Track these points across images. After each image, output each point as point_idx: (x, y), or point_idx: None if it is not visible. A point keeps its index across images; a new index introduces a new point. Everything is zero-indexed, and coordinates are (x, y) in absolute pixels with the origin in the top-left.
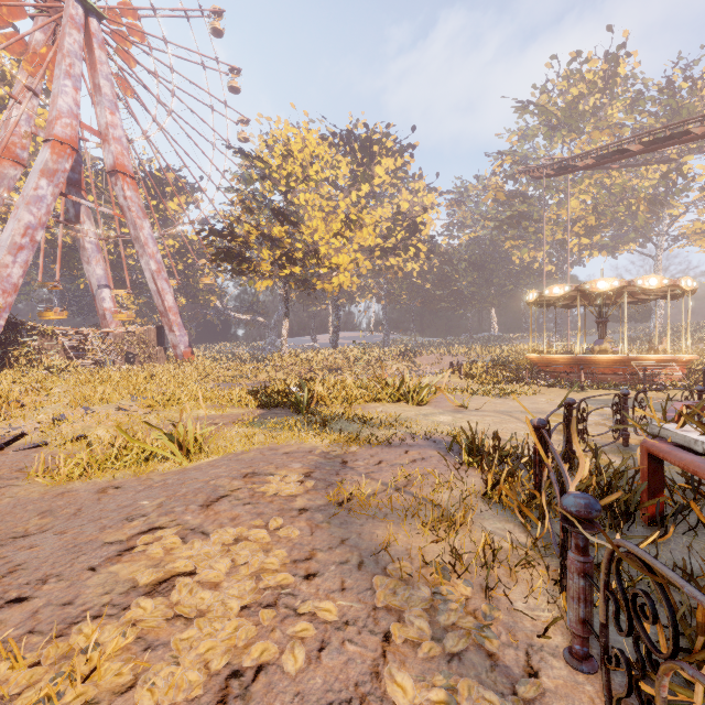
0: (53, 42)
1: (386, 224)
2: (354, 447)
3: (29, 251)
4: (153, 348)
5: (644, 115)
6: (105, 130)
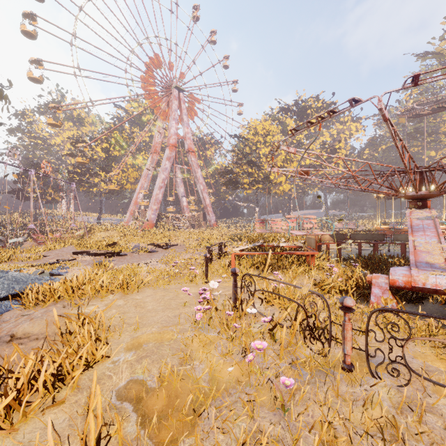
0: (167, 104)
1: (316, 151)
2: None
3: (163, 188)
4: (201, 222)
5: None
6: (185, 135)
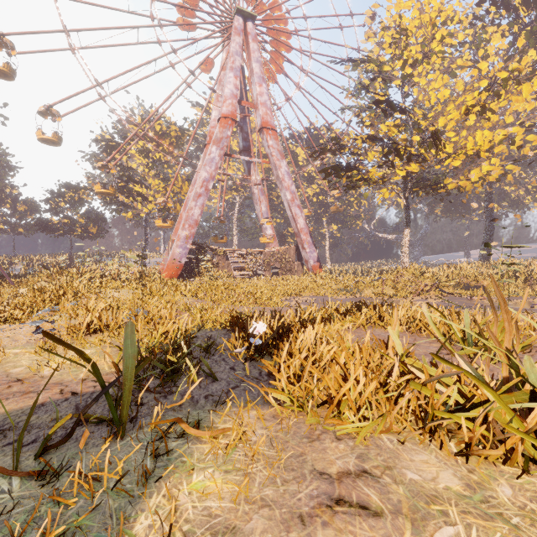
0: None
1: None
2: None
3: (204, 197)
4: (292, 263)
5: None
6: (256, 101)
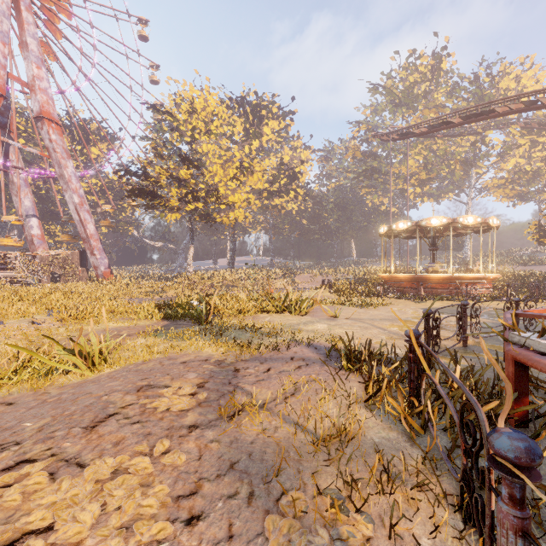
0: None
1: (272, 172)
2: (245, 355)
3: None
4: (76, 269)
5: (460, 99)
6: (31, 81)
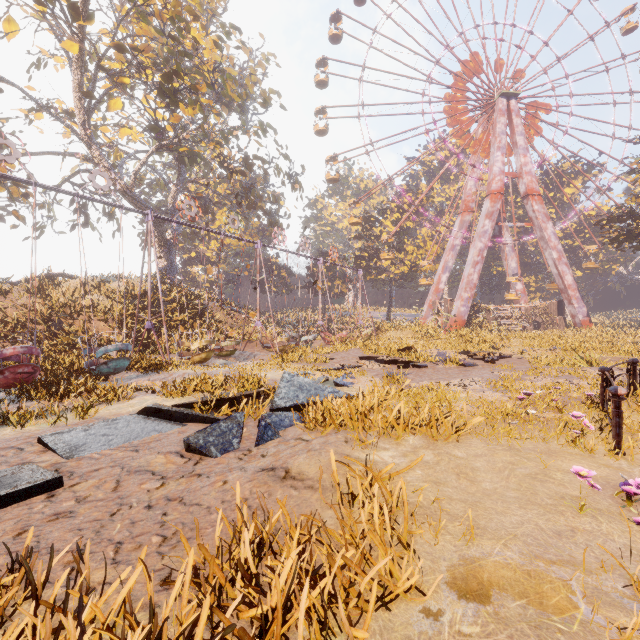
0: (487, 128)
1: None
2: None
3: (480, 264)
4: (554, 318)
5: None
6: (519, 170)
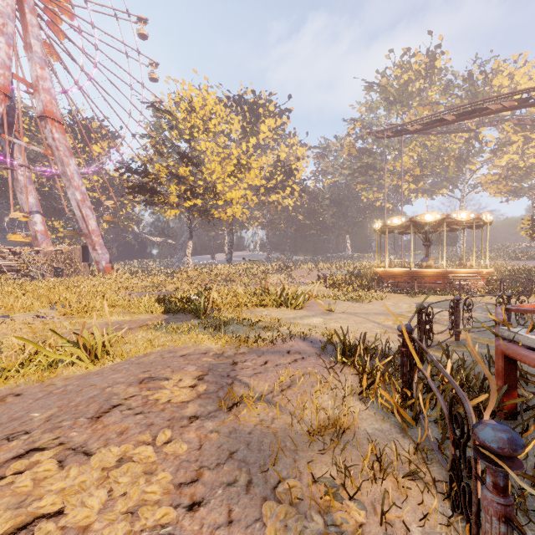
0: None
1: (268, 169)
2: (243, 348)
3: None
4: (79, 264)
5: (454, 96)
6: (35, 82)
